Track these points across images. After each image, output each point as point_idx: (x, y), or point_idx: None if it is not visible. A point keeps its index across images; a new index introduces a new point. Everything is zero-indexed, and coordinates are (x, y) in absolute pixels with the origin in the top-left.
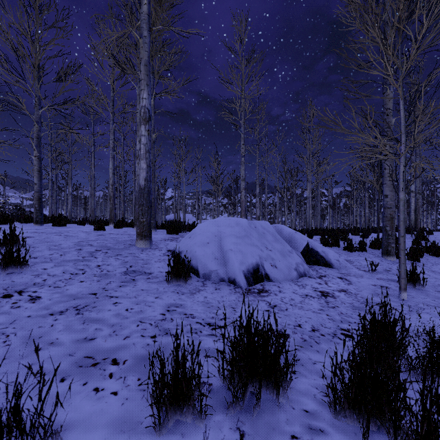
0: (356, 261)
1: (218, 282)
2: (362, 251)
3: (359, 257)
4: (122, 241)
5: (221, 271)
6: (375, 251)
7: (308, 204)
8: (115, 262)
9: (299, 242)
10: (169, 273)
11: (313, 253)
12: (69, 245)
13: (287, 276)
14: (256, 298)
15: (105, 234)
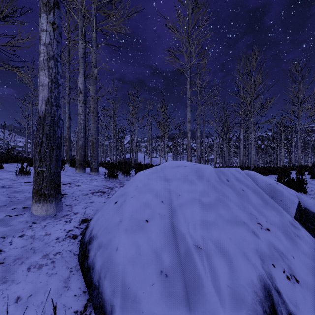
0: None
1: None
2: None
3: None
4: (19, 200)
5: None
6: None
7: (241, 145)
8: None
9: (287, 199)
10: None
11: (309, 216)
12: None
13: None
14: None
15: (17, 183)
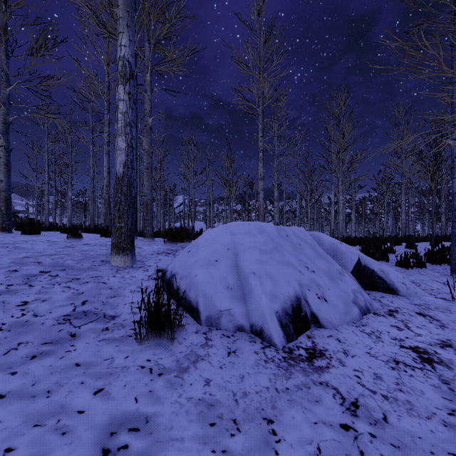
0: (422, 283)
1: (232, 334)
2: (421, 267)
3: (421, 276)
4: (93, 256)
5: (238, 312)
6: (437, 268)
7: (332, 210)
8: (60, 295)
9: (347, 257)
10: (140, 322)
11: (367, 272)
12: (3, 263)
13: (344, 314)
14: (310, 378)
15: (77, 244)
